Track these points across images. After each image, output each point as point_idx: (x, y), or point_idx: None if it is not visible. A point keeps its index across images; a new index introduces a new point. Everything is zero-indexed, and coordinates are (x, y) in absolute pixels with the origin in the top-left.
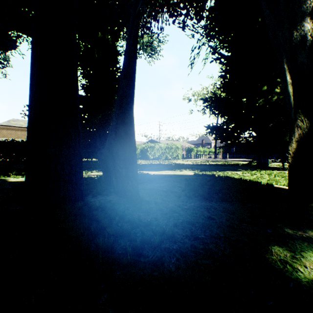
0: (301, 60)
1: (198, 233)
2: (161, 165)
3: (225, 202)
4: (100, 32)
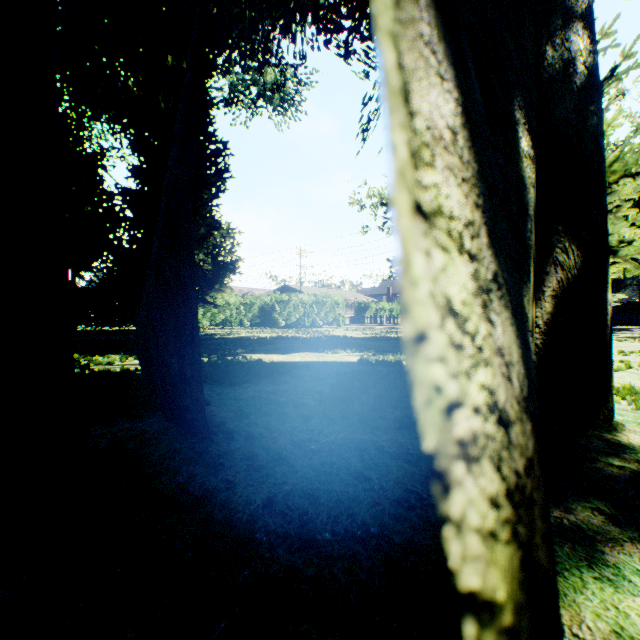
0: (563, 116)
1: (317, 526)
2: (298, 339)
3: (406, 431)
4: (172, 56)
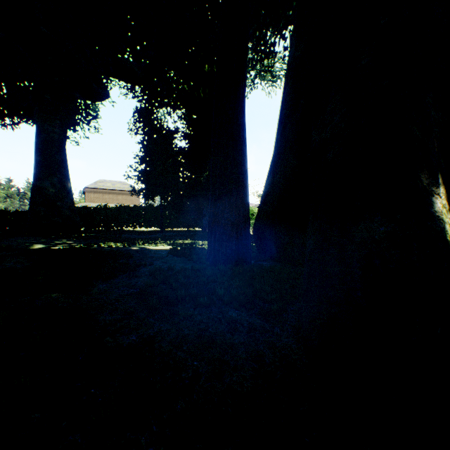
0: None
1: None
2: None
3: None
4: (207, 64)
